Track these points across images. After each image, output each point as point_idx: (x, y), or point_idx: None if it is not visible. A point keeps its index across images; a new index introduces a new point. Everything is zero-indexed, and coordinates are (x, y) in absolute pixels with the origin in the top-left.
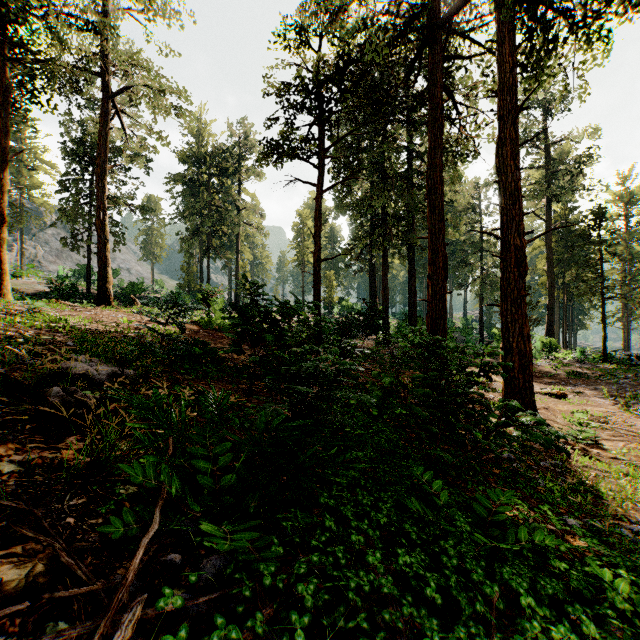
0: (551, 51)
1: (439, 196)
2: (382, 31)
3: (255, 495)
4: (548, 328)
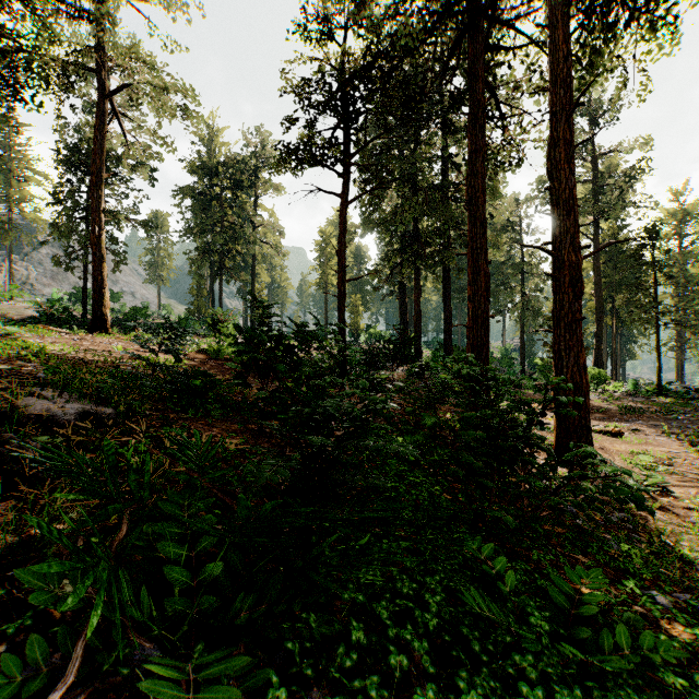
0: (609, 40)
1: (481, 206)
2: (416, 16)
3: (248, 597)
4: (596, 358)
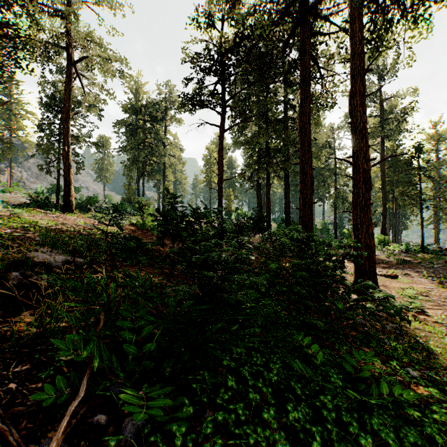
0: (388, 29)
1: (308, 133)
2: (267, 14)
3: (170, 361)
4: (382, 229)
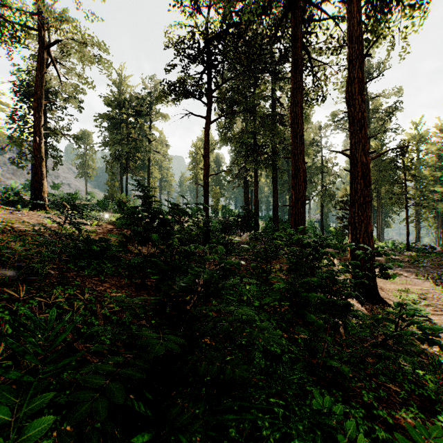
0: (386, 14)
1: (300, 125)
2: None
3: None
4: None
